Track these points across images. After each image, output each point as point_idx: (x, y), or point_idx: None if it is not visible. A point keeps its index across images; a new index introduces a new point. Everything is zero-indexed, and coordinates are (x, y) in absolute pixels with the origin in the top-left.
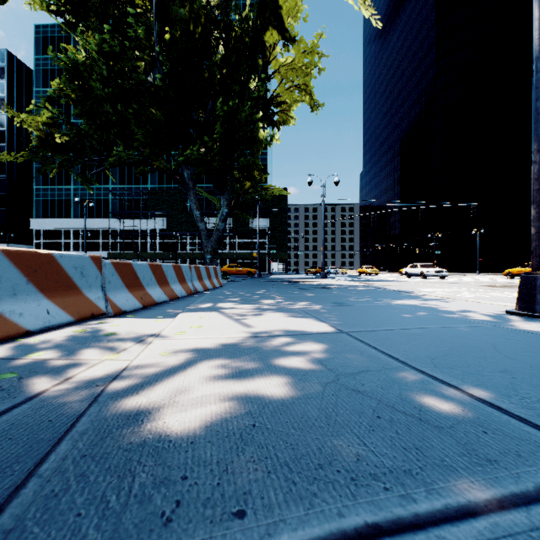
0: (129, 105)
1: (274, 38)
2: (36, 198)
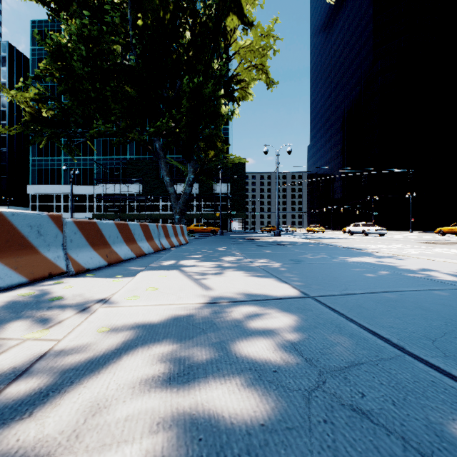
0: (107, 84)
1: (234, 23)
2: (32, 168)
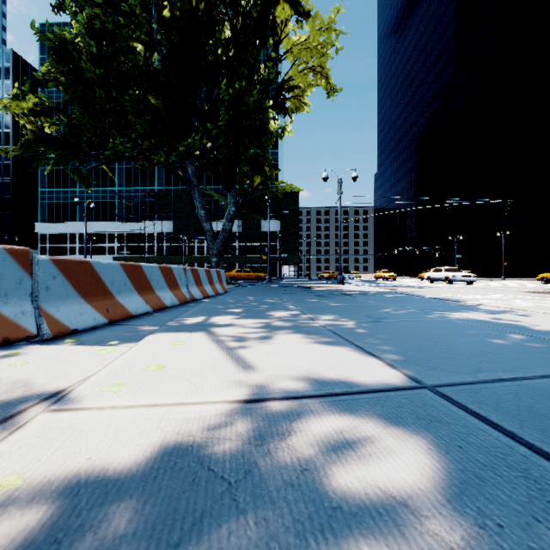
0: (126, 92)
1: (286, 14)
2: (42, 201)
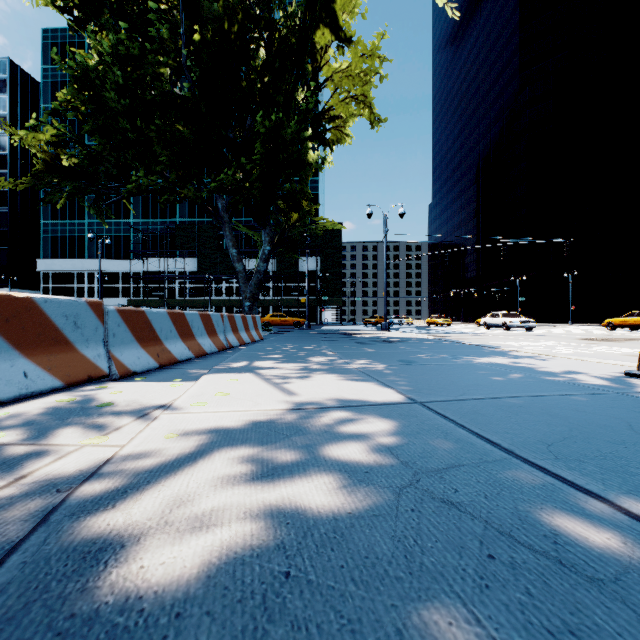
0: (151, 121)
1: (326, 38)
2: (44, 235)
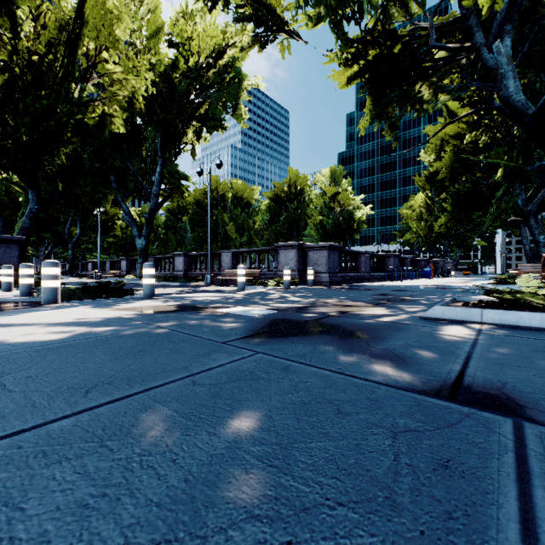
0: None
1: None
2: None
